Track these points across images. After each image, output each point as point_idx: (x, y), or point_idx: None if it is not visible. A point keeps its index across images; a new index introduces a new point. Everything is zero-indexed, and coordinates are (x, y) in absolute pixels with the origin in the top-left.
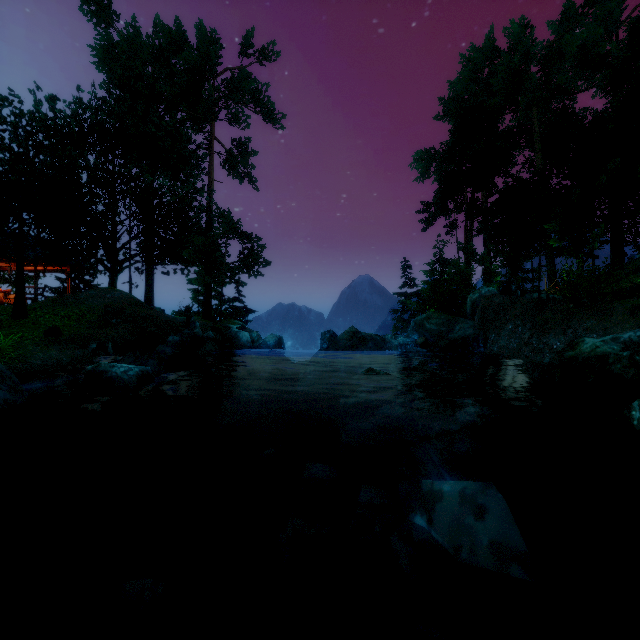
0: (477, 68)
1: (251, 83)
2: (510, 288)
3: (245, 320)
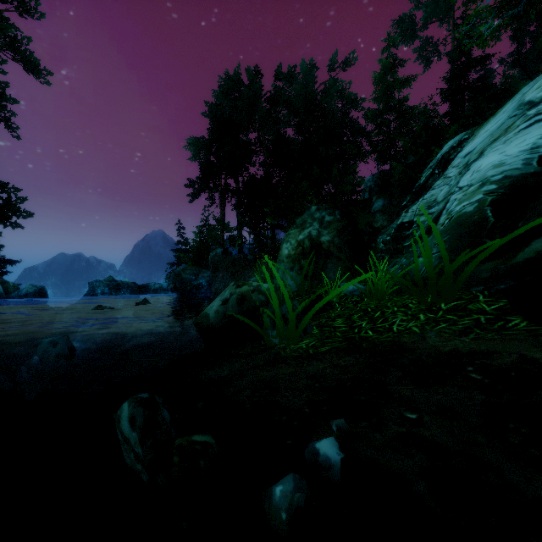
0: (229, 90)
1: (8, 29)
2: (228, 250)
3: (2, 271)
